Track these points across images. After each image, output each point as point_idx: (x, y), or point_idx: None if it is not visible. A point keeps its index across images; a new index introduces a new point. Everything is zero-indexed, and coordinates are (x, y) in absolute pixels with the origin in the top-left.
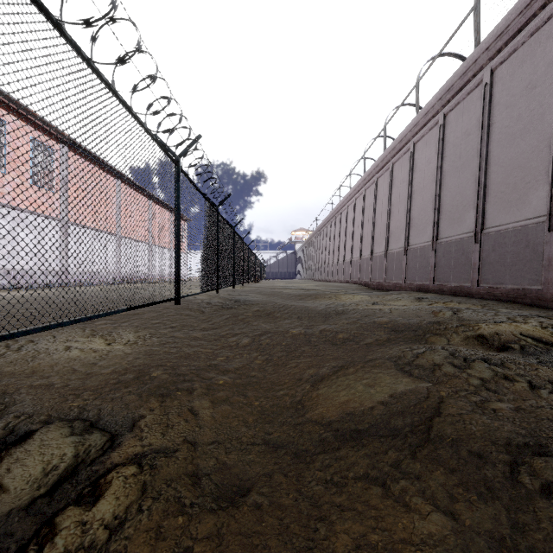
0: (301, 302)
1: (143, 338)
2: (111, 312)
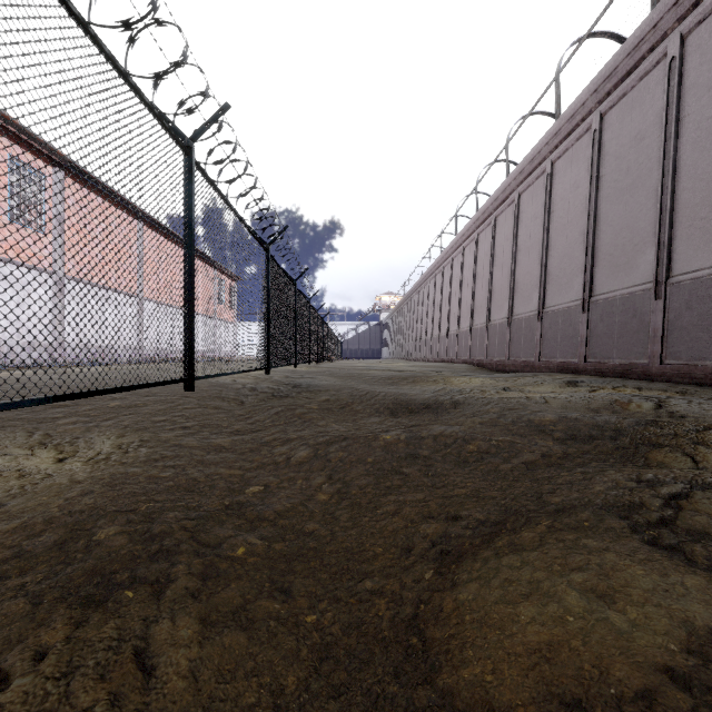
0: (393, 388)
1: (126, 448)
2: None
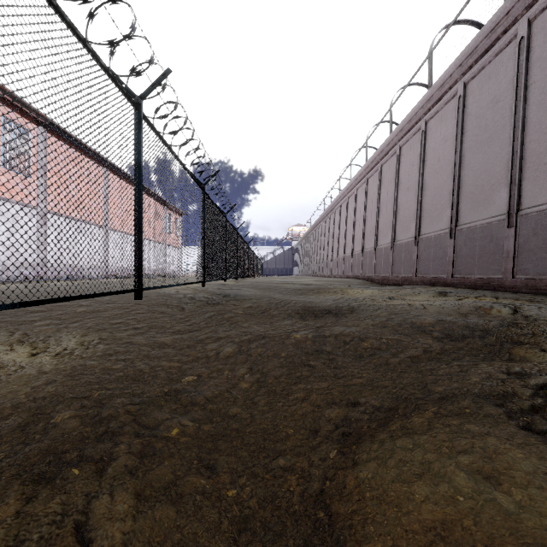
0: (302, 297)
1: (87, 345)
2: None
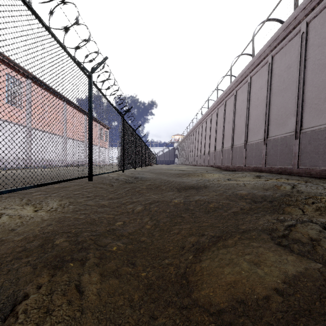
0: (179, 179)
1: (63, 206)
2: (16, 189)
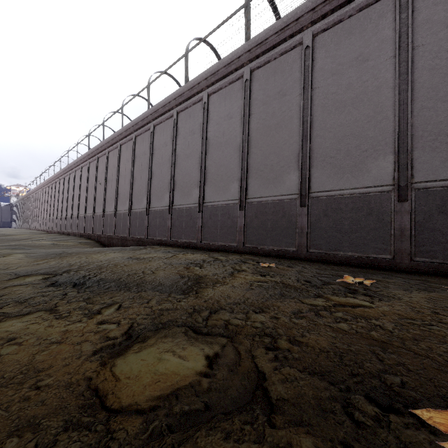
0: None
1: None
2: None
